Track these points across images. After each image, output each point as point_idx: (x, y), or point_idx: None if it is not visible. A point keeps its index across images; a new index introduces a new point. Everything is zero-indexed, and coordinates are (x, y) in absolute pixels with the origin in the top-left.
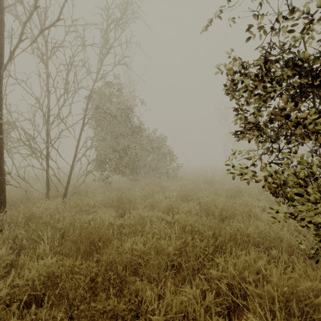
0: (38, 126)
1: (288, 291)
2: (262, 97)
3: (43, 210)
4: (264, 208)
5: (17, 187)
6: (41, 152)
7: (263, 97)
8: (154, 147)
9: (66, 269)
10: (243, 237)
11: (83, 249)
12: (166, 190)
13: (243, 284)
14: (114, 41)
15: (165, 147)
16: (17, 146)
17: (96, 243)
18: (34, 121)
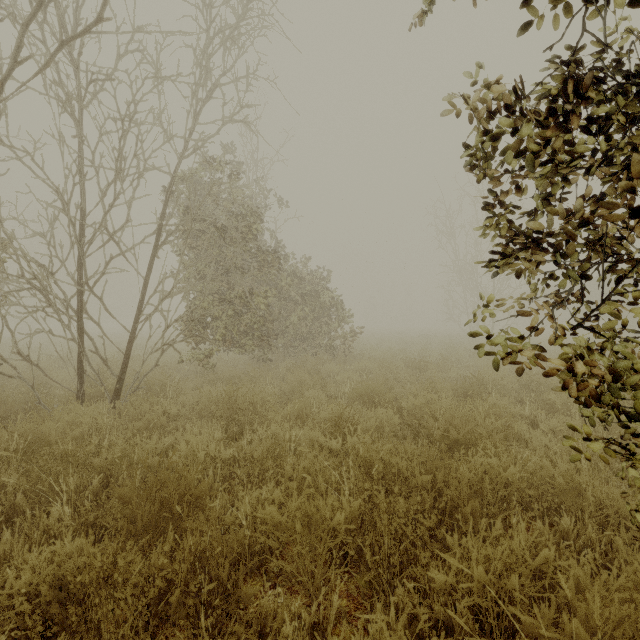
0: (61, 248)
1: (621, 632)
2: (560, 167)
3: (66, 427)
4: (533, 420)
5: (12, 377)
6: (68, 303)
7: (563, 167)
8: (304, 294)
9: (93, 577)
10: (496, 487)
11: (144, 519)
12: (329, 381)
13: (505, 604)
14: (221, 75)
15: (327, 294)
16: (15, 291)
17: (173, 505)
18: (53, 237)
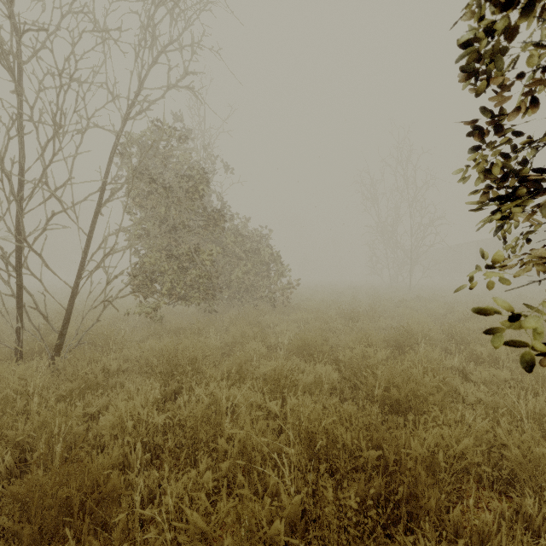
0: None
1: None
2: None
3: None
4: (462, 370)
5: None
6: (6, 259)
7: None
8: (247, 250)
9: None
10: (448, 461)
11: (34, 532)
12: (269, 332)
13: None
14: (168, 44)
15: (268, 250)
16: None
17: (74, 510)
18: None
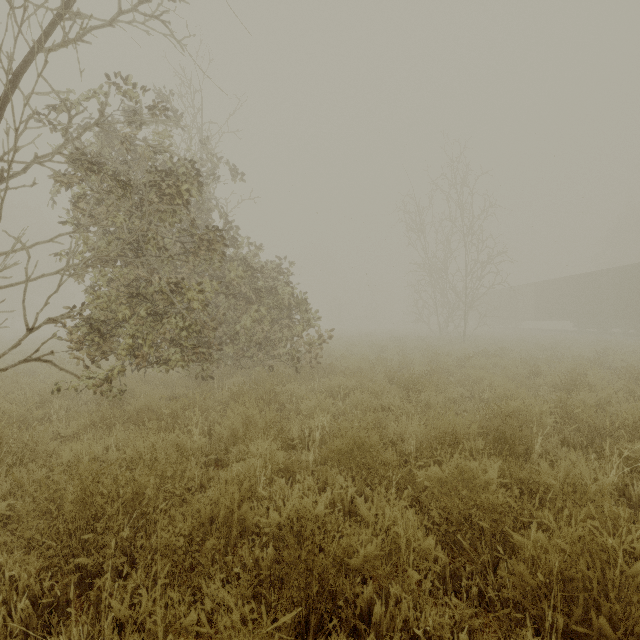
0: None
1: None
2: None
3: None
4: (622, 491)
5: None
6: None
7: None
8: (260, 289)
9: None
10: None
11: None
12: (290, 414)
13: None
14: None
15: (289, 290)
16: None
17: None
18: None
